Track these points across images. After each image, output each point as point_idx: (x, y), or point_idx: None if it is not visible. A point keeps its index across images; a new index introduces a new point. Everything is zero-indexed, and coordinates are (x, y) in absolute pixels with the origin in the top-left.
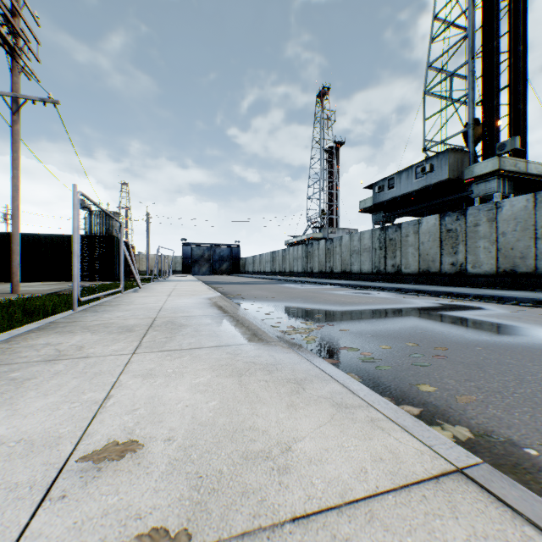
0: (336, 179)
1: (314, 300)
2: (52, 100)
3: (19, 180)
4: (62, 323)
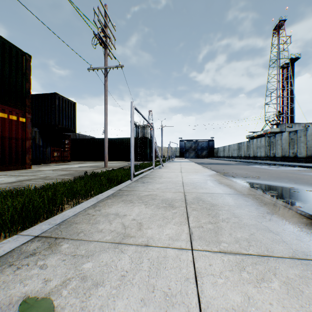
0: (291, 87)
1: (303, 181)
2: (120, 65)
3: (107, 110)
4: (125, 191)
